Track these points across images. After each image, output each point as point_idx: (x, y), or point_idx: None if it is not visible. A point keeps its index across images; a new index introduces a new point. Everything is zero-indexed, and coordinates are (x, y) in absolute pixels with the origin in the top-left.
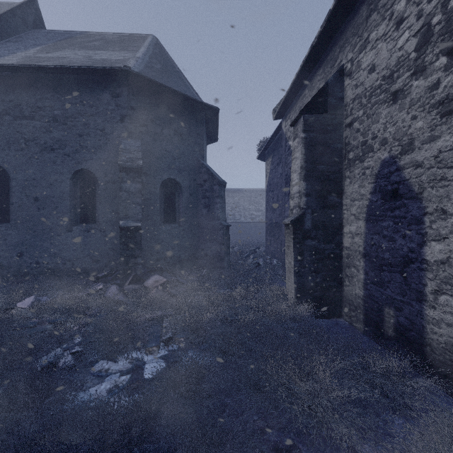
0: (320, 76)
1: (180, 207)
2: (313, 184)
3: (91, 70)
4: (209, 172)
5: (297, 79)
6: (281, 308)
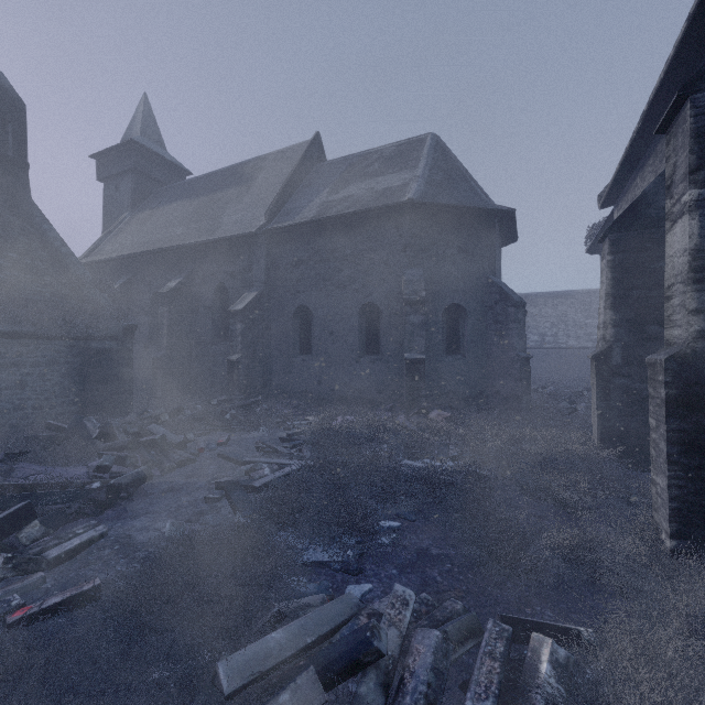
0: (651, 168)
1: (464, 336)
2: (623, 313)
3: (377, 209)
4: (501, 291)
5: (622, 168)
6: (573, 448)
